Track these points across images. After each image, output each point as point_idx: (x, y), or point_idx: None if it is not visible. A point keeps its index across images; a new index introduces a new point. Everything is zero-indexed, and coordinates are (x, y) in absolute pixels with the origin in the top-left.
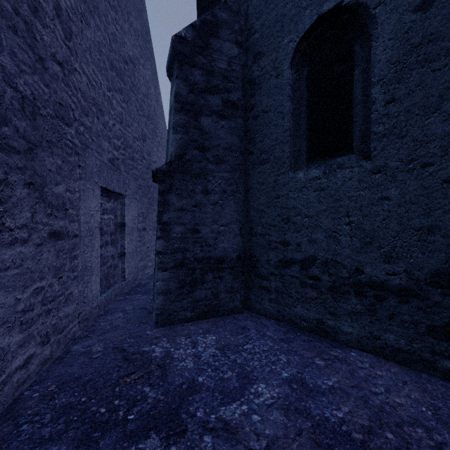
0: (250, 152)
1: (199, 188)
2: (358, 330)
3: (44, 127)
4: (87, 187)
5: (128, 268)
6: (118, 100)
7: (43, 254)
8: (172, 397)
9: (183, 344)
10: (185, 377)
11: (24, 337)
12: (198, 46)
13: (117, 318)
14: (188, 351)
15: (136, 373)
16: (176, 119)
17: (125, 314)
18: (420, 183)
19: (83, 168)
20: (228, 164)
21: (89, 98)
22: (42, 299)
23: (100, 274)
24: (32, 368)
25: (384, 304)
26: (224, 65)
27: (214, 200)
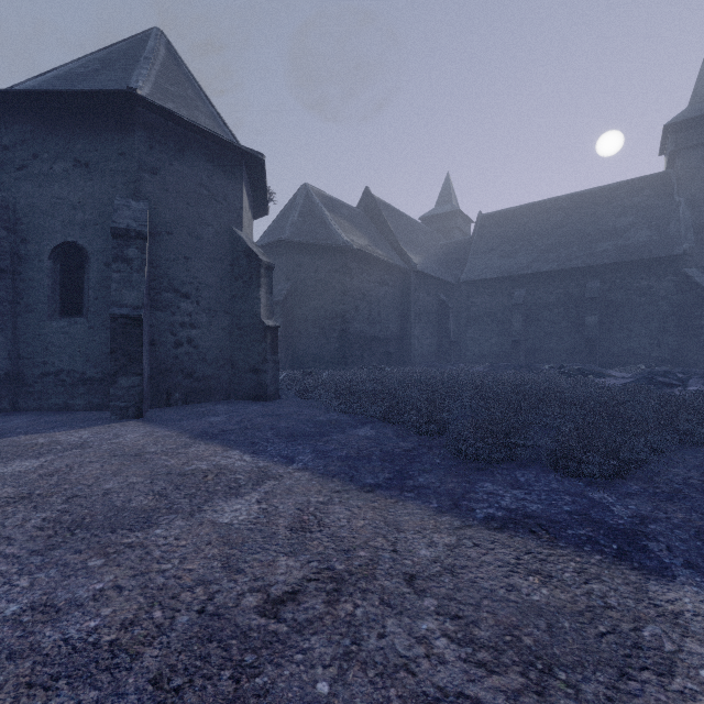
0: (19, 303)
1: None
2: (84, 401)
3: None
4: None
5: None
6: None
7: None
8: None
9: None
10: None
11: None
12: None
13: None
14: None
15: None
16: None
17: None
18: (106, 335)
19: None
20: None
21: None
22: None
23: None
24: None
25: (94, 387)
26: None
27: None
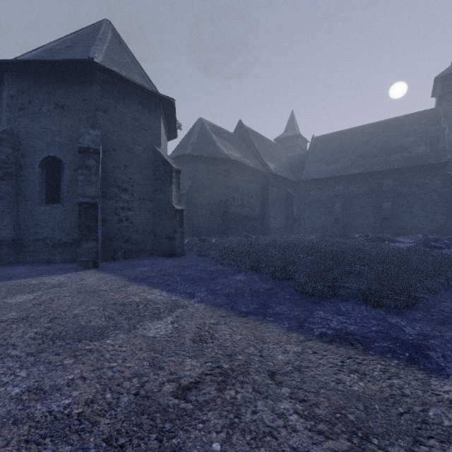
0: (20, 195)
1: None
2: (61, 257)
3: None
4: None
5: None
6: None
7: None
8: None
9: None
10: None
11: None
12: None
13: None
14: None
15: None
16: None
17: None
18: (74, 215)
19: None
20: (6, 200)
21: None
22: None
23: None
24: None
25: (67, 248)
26: (4, 157)
27: None
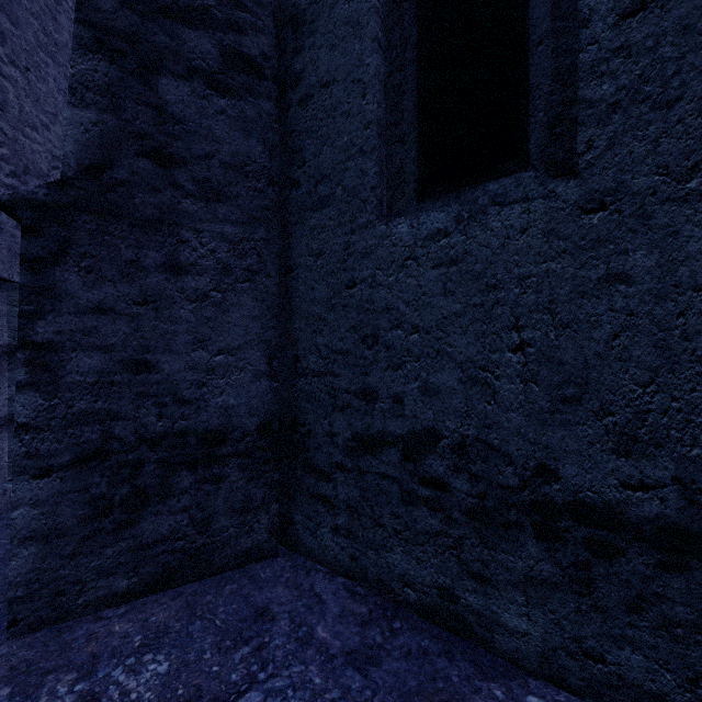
0: (294, 183)
1: (153, 256)
2: (544, 627)
3: None
4: None
5: None
6: None
7: None
8: None
9: None
10: None
11: None
12: None
13: None
14: None
15: None
16: (82, 70)
17: None
18: None
19: None
20: (236, 205)
21: None
22: None
23: None
24: None
25: (615, 566)
26: None
27: (199, 288)
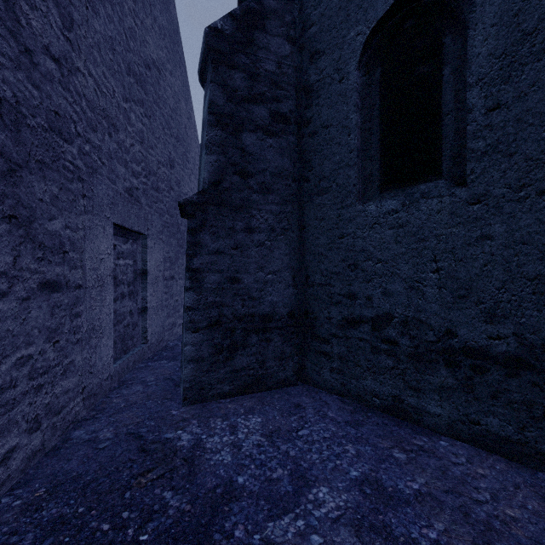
0: (306, 179)
1: (240, 224)
2: (449, 411)
3: (33, 142)
4: (95, 223)
5: (151, 327)
6: (138, 114)
7: (30, 311)
8: (202, 507)
9: (218, 429)
10: (220, 477)
11: (2, 424)
12: (239, 41)
13: (135, 393)
14: (225, 438)
15: (154, 470)
16: (211, 136)
17: (145, 387)
18: (535, 216)
19: (89, 199)
20: (277, 195)
21: (98, 109)
22: (29, 371)
23: (114, 335)
24: (15, 464)
25: (485, 377)
26: (272, 66)
27: (260, 240)
